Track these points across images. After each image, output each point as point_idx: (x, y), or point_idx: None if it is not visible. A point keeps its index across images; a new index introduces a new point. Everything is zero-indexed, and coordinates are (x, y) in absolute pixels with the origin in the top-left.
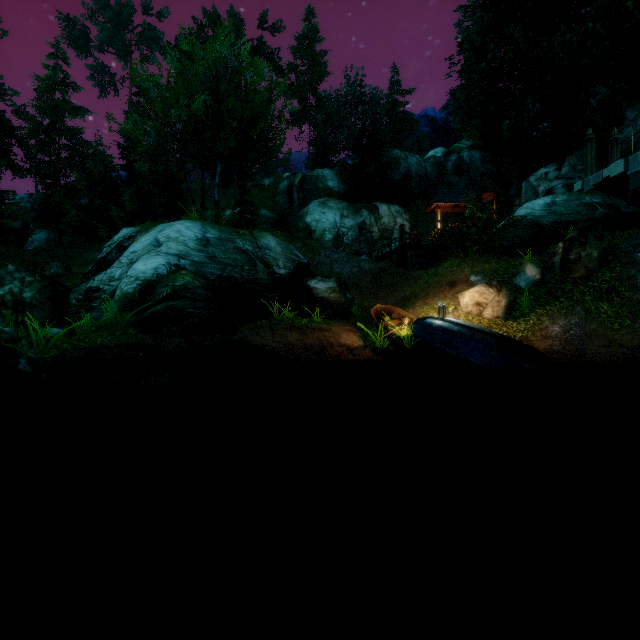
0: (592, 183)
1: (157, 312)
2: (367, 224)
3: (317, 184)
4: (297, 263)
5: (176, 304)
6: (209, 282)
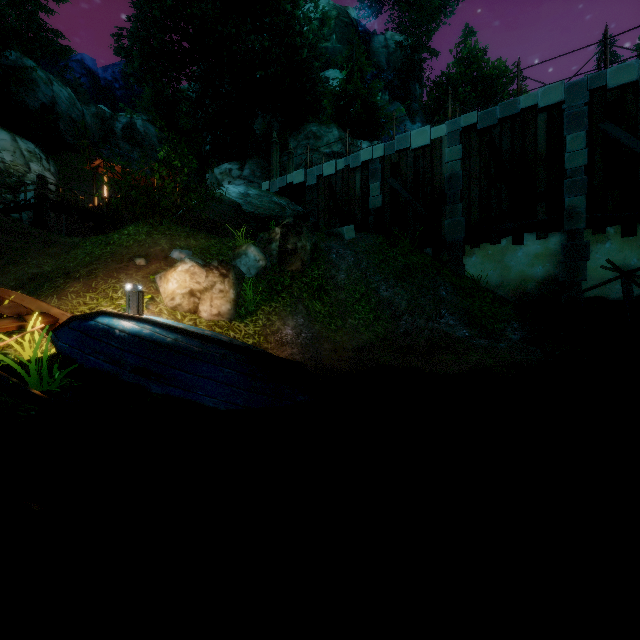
0: (278, 186)
1: None
2: None
3: None
4: None
5: None
6: None
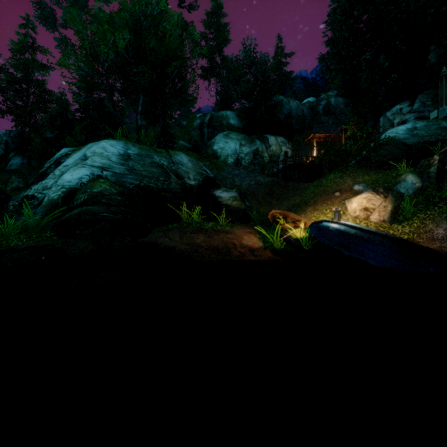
0: None
1: (73, 216)
2: (260, 151)
3: (222, 122)
4: (205, 176)
5: (91, 209)
6: (125, 189)
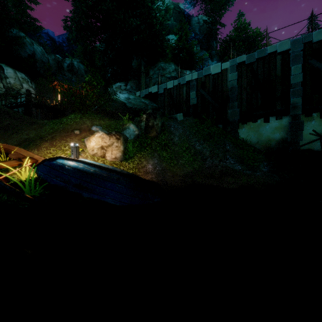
0: (144, 93)
1: None
2: None
3: None
4: None
5: None
6: None
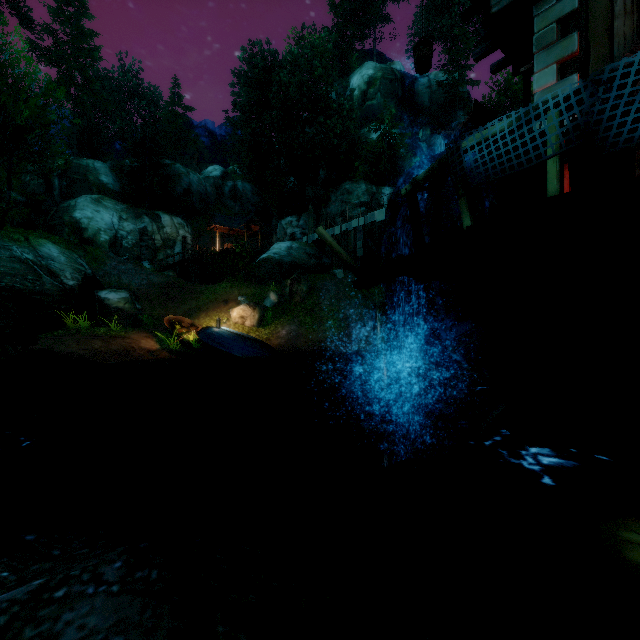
0: (311, 240)
1: None
2: (149, 231)
3: (87, 175)
4: (84, 274)
5: None
6: None
